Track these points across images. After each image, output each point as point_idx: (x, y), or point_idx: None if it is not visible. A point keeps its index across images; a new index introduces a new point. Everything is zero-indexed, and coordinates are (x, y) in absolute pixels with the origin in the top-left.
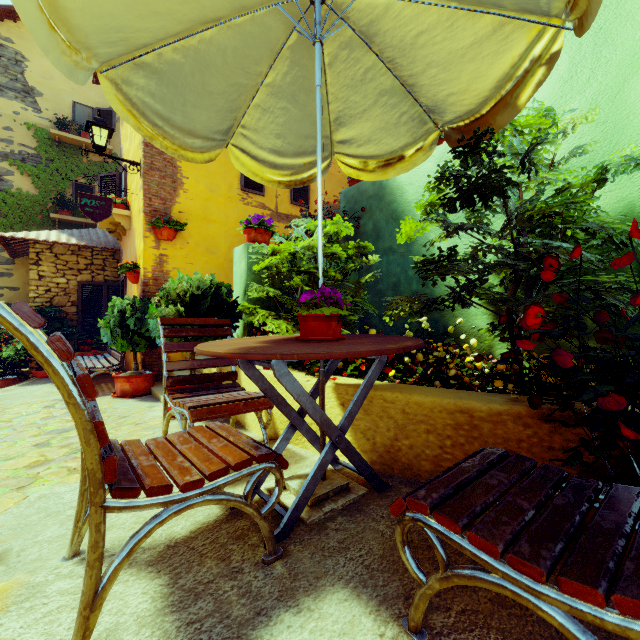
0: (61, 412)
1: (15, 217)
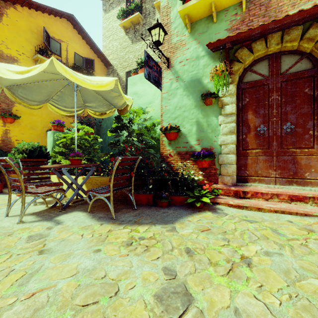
0: None
1: None
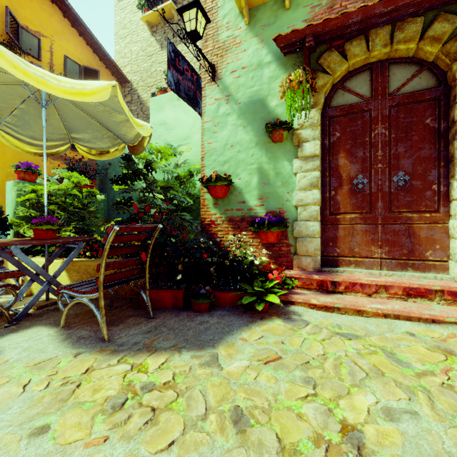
0: None
1: None
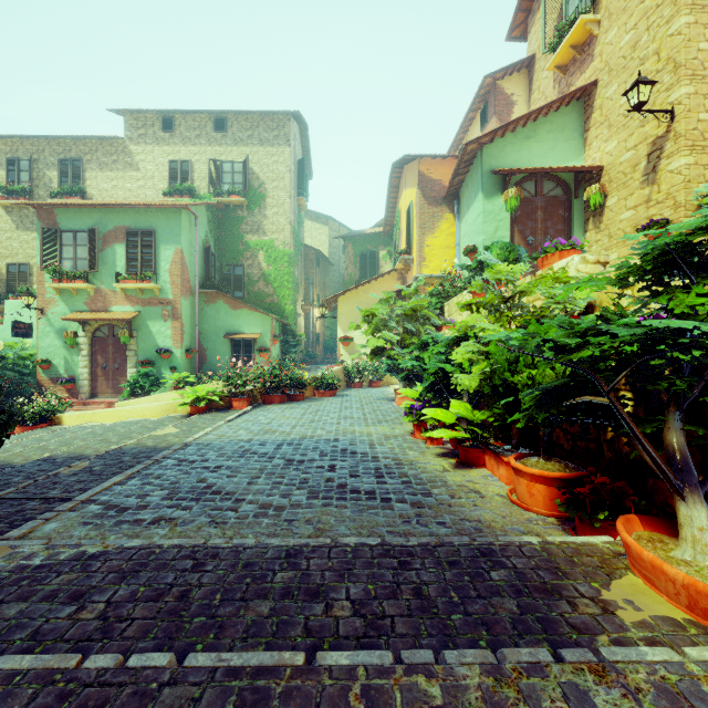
0: None
1: None
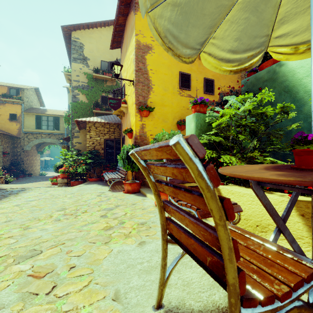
0: (105, 199)
1: (80, 113)
